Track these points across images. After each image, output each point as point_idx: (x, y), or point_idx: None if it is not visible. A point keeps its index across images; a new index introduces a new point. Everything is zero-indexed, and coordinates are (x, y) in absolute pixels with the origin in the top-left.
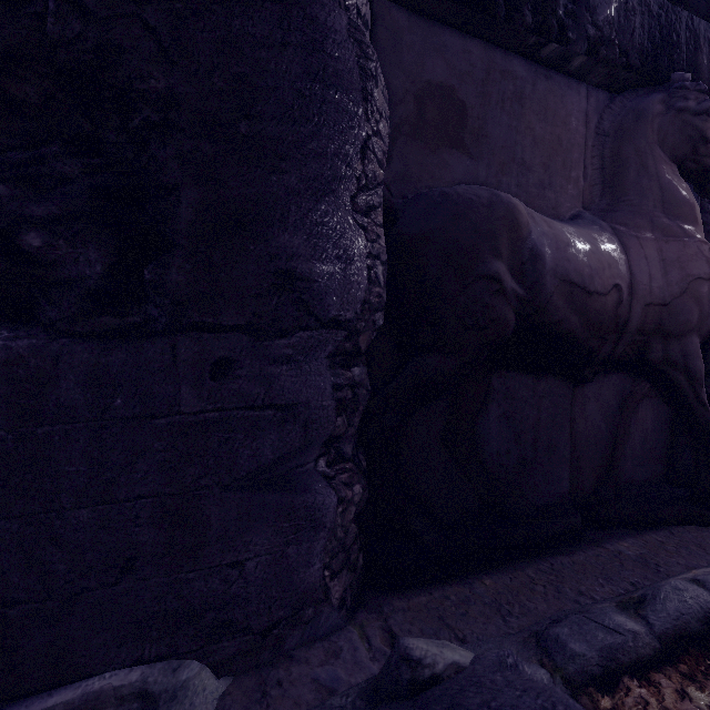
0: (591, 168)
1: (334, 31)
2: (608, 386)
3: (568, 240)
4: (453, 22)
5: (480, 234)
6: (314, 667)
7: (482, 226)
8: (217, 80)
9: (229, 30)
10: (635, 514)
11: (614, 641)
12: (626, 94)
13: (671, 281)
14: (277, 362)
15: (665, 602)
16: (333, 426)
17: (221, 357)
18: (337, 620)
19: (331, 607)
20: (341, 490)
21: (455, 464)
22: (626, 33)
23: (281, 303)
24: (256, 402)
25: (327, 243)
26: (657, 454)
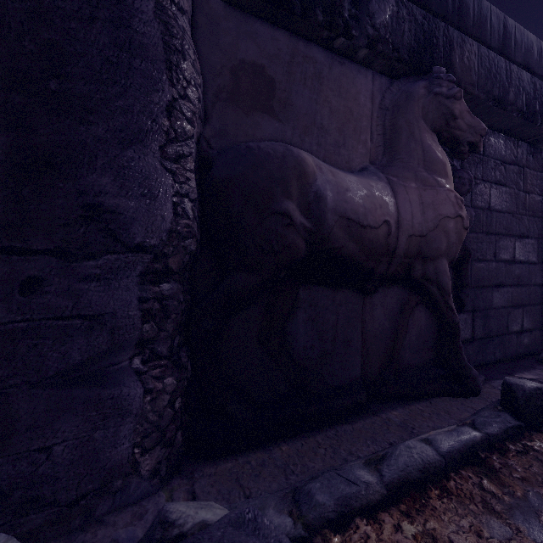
0: (376, 133)
1: (141, 12)
2: (391, 296)
3: (348, 186)
4: (262, 15)
5: (274, 180)
6: (118, 528)
7: (275, 174)
8: (28, 43)
9: (39, 2)
10: (407, 390)
11: (350, 491)
12: (401, 80)
13: (427, 218)
14: (87, 280)
15: (398, 458)
16: (139, 331)
17: (30, 276)
18: (148, 488)
19: (140, 478)
20: (149, 383)
21: (269, 357)
22: (397, 35)
23: (88, 231)
24: (65, 313)
25: (134, 183)
26: (428, 345)
